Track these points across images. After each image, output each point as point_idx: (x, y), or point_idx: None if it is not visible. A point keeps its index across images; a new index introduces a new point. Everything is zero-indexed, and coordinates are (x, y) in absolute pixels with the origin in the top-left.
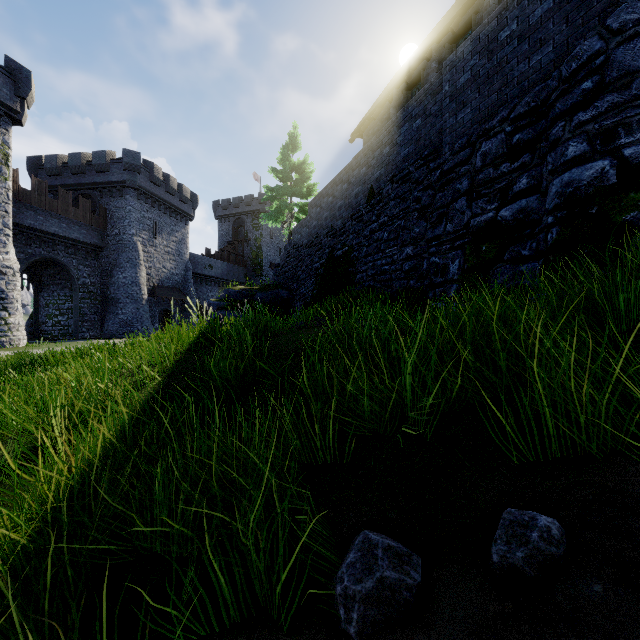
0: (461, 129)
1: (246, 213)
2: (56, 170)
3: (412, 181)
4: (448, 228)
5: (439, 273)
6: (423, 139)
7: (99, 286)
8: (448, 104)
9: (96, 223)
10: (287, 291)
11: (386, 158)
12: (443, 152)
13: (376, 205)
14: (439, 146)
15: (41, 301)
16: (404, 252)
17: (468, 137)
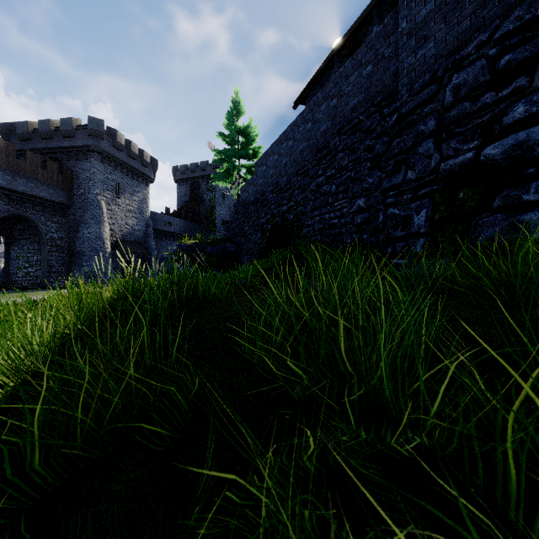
0: (422, 67)
1: (201, 177)
2: (27, 135)
3: (363, 130)
4: (409, 175)
5: (399, 226)
6: (375, 85)
7: (66, 240)
8: (405, 42)
9: (63, 183)
10: (235, 245)
11: (333, 110)
12: (399, 95)
13: (322, 159)
14: (394, 90)
15: (12, 254)
16: (355, 204)
17: (432, 73)
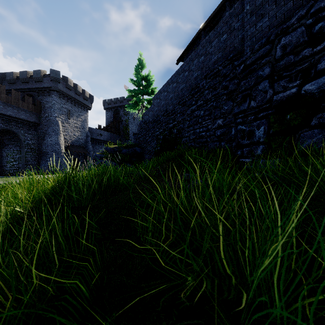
0: (260, 34)
1: (120, 106)
2: (13, 80)
3: (221, 75)
4: (252, 104)
5: (246, 137)
6: (228, 47)
7: (37, 145)
8: (249, 18)
9: (35, 110)
10: (140, 148)
11: (201, 64)
12: (245, 53)
13: (195, 94)
14: (241, 50)
15: (3, 153)
16: (216, 123)
17: (267, 38)
